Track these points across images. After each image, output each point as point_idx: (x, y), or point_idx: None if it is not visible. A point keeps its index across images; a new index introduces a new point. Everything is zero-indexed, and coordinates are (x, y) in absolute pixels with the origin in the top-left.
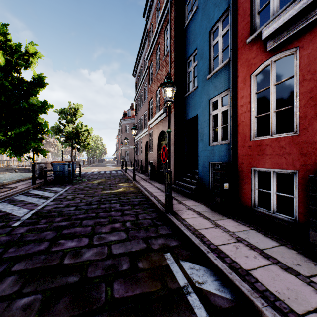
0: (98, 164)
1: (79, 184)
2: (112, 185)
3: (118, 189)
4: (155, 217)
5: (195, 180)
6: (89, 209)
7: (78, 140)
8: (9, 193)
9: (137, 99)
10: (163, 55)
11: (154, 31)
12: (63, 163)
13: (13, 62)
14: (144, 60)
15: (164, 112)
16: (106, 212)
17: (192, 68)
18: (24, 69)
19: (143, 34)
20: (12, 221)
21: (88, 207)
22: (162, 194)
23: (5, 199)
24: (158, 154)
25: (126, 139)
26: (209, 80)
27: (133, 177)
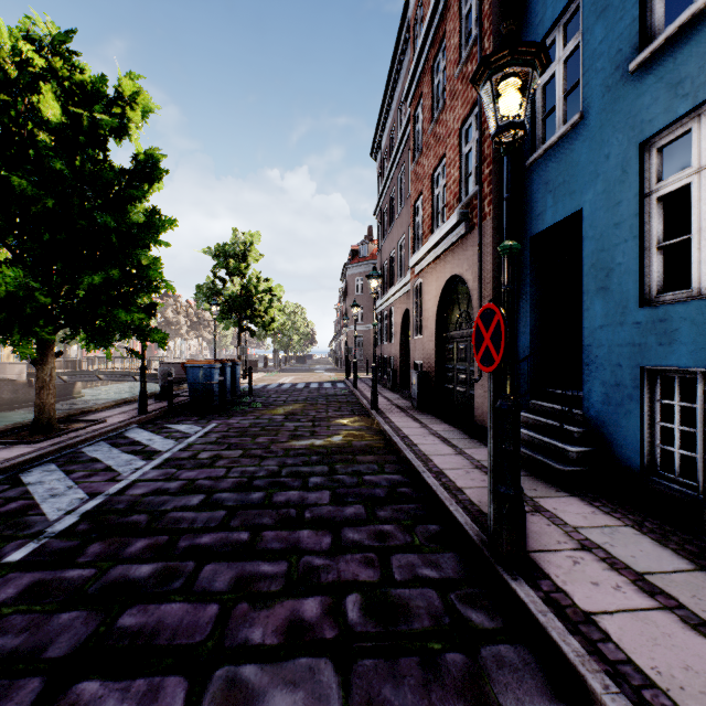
0: (296, 365)
1: (242, 416)
2: (319, 422)
3: (332, 436)
4: (455, 577)
5: (575, 425)
6: (240, 509)
7: (250, 314)
8: (77, 436)
9: (382, 210)
10: (456, 64)
11: (429, 10)
12: (209, 364)
13: (84, 121)
14: (399, 109)
15: (460, 220)
16: (284, 528)
17: (558, 66)
18: (117, 142)
19: (398, 40)
20: (19, 537)
21: (239, 500)
22: (461, 464)
23: (61, 454)
24: (438, 341)
25: (354, 306)
26: (643, 72)
27: (372, 401)
